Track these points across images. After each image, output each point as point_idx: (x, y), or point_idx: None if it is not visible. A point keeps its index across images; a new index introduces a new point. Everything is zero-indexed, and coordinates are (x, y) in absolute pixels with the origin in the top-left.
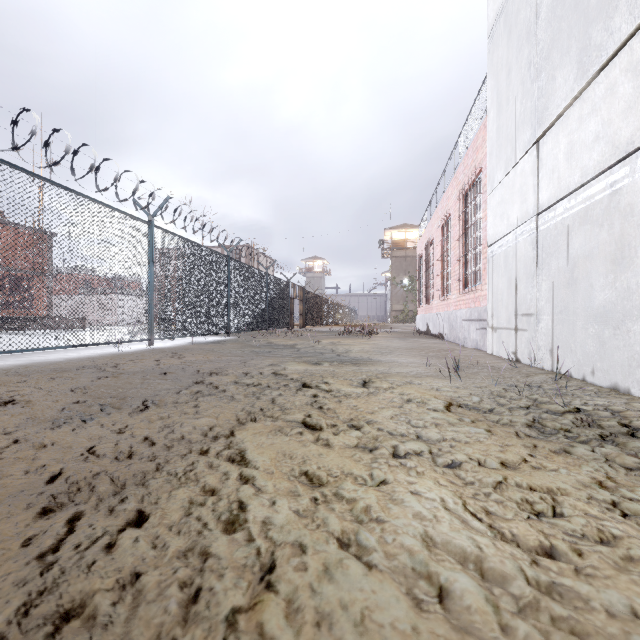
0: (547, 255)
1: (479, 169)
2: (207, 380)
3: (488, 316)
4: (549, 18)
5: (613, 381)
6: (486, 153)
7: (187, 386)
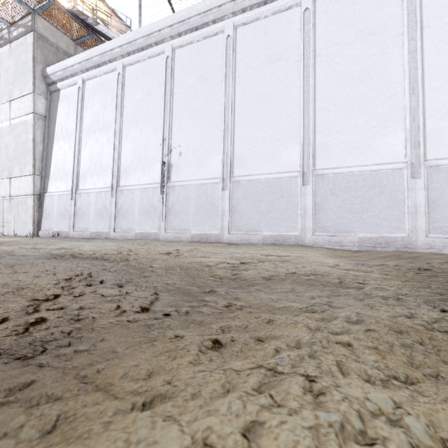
0: (13, 208)
1: None
2: None
3: None
4: (13, 151)
5: (26, 234)
6: None
7: None
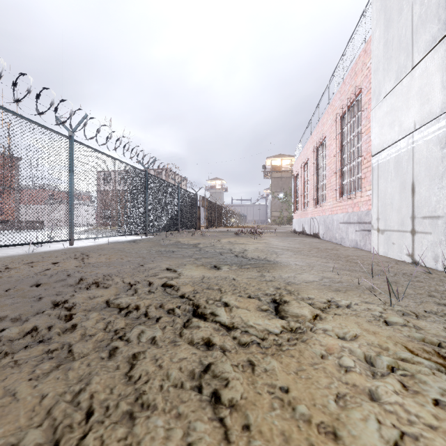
0: None
1: (358, 91)
2: (72, 300)
3: (372, 219)
4: None
5: None
6: (367, 74)
7: (36, 313)
